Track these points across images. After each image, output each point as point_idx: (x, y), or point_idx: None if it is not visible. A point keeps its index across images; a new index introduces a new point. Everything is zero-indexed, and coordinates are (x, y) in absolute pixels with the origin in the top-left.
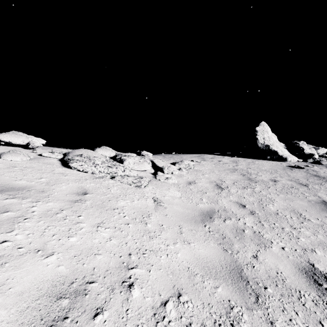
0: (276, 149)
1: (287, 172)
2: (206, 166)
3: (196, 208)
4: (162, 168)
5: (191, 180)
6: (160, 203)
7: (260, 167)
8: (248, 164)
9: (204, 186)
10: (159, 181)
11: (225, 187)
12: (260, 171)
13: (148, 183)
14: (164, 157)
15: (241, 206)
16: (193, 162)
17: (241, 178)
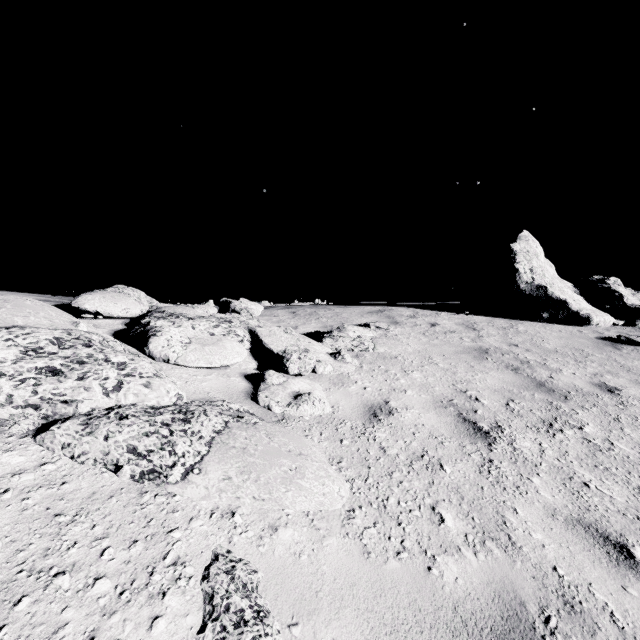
0: (563, 296)
1: (614, 358)
2: (406, 342)
3: (433, 602)
4: (281, 358)
5: (375, 399)
6: (240, 633)
7: (539, 343)
8: (504, 334)
9: (424, 425)
10: (268, 411)
11: (492, 426)
12: (547, 354)
13: (210, 449)
14: (295, 313)
15: (617, 556)
16: (371, 331)
17: (517, 383)
